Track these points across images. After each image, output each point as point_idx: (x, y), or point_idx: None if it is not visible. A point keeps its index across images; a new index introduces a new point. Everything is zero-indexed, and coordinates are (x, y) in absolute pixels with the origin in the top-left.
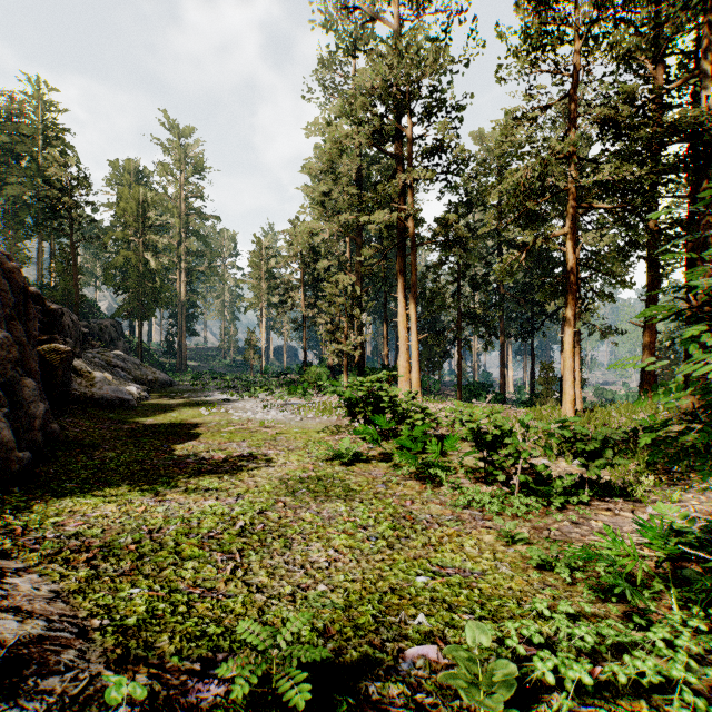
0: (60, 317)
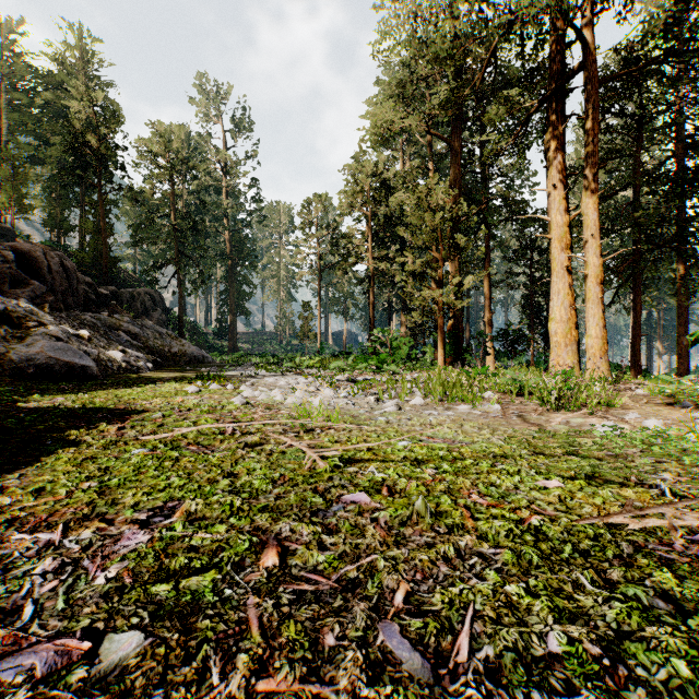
0: None
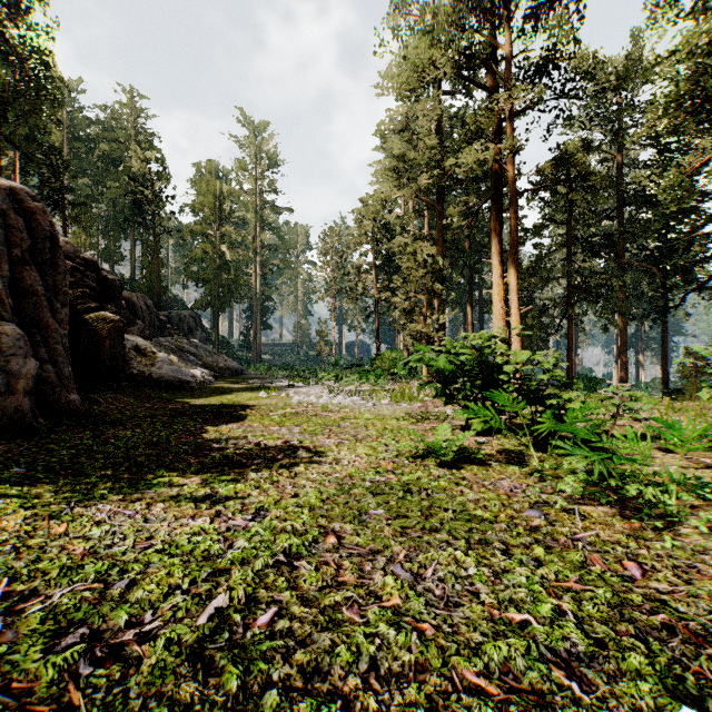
0: (119, 290)
